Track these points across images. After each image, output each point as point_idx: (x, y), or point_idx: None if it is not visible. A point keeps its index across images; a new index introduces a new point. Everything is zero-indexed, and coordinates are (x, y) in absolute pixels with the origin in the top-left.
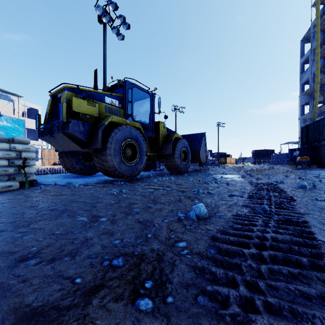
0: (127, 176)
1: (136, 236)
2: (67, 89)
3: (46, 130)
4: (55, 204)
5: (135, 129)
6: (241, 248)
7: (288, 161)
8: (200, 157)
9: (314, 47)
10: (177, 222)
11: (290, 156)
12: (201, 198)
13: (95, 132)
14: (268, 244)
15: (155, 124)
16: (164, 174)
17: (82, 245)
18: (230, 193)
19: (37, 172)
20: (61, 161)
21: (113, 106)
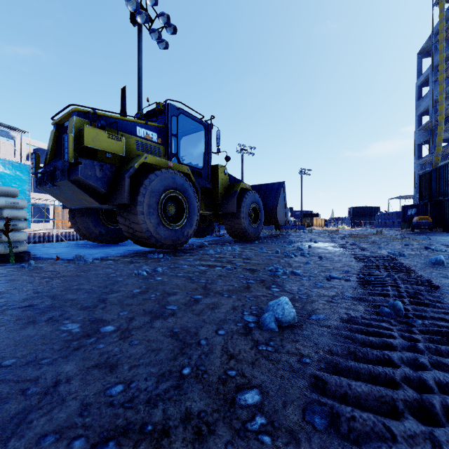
0: (168, 246)
1: (159, 372)
2: (77, 113)
3: (46, 176)
4: (38, 295)
5: (181, 175)
6: (385, 418)
7: (399, 222)
8: (278, 216)
9: (436, 63)
10: (242, 334)
11: (403, 216)
12: (282, 283)
13: (119, 179)
14: (439, 404)
15: (212, 169)
16: (225, 241)
17: (40, 401)
18: (327, 274)
19: (47, 239)
20: (73, 223)
21: (149, 141)
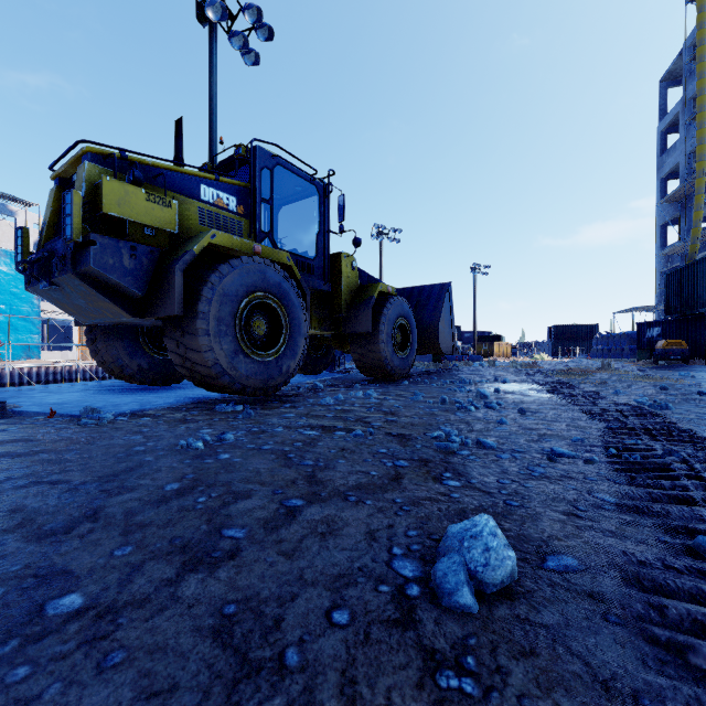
0: (254, 390)
1: None
2: (92, 156)
3: (36, 268)
4: None
5: (276, 268)
6: None
7: (632, 350)
8: (440, 340)
9: (690, 95)
10: (392, 625)
11: (639, 339)
12: (463, 468)
13: (165, 273)
14: None
15: (331, 260)
16: (352, 381)
17: None
18: (544, 446)
19: (67, 376)
20: (93, 351)
21: (222, 210)
